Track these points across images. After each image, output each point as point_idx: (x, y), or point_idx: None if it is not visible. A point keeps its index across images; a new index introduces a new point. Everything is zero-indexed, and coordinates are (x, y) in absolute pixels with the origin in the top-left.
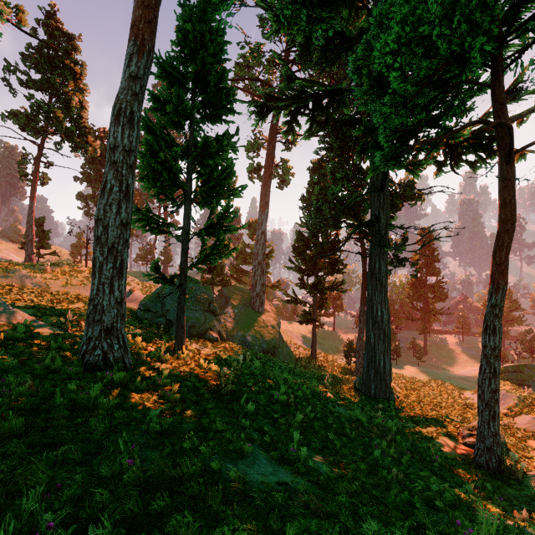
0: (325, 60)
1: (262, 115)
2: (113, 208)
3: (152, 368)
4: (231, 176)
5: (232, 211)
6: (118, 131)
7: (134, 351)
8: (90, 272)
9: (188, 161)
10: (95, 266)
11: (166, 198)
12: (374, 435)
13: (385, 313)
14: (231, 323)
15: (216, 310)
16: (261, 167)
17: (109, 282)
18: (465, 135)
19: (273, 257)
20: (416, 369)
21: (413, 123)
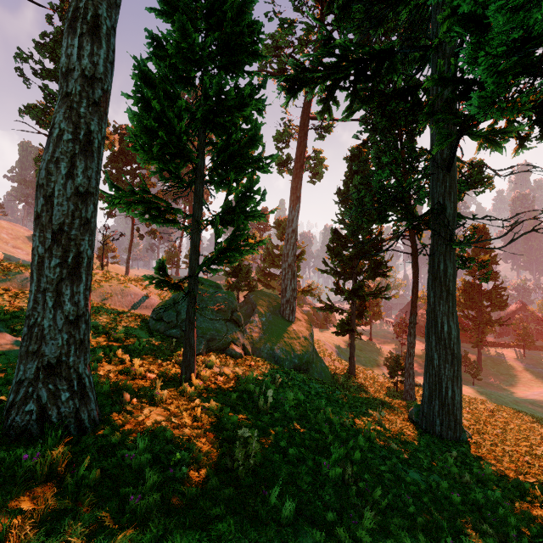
0: (369, 22)
1: (294, 92)
2: (61, 167)
3: (133, 421)
4: (255, 142)
5: (258, 189)
6: (73, 45)
7: (121, 384)
8: (104, 275)
9: (198, 123)
10: (33, 262)
11: (171, 176)
12: (486, 539)
13: (454, 328)
14: (257, 333)
15: (240, 320)
16: (291, 159)
17: (55, 289)
18: None
19: (304, 259)
20: (473, 389)
21: (504, 70)
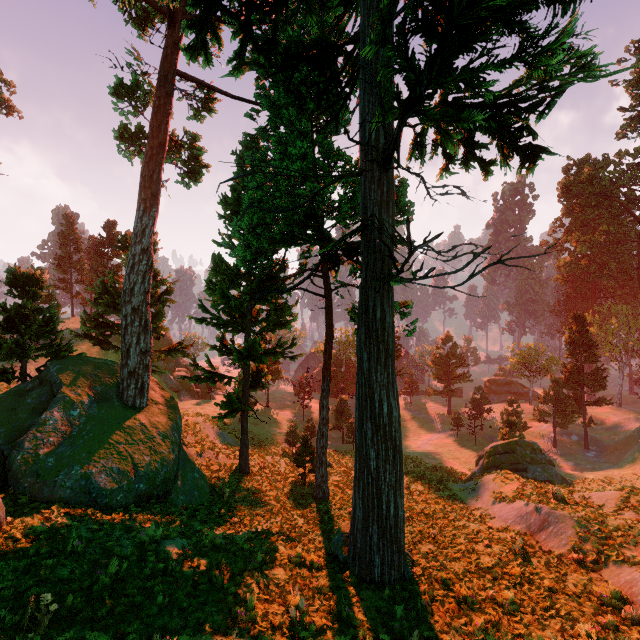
0: None
1: None
2: None
3: None
4: None
5: None
6: None
7: None
8: None
9: None
10: None
11: None
12: None
13: (395, 407)
14: (55, 445)
15: None
16: (145, 136)
17: None
18: (550, 63)
19: (172, 300)
20: None
21: None
